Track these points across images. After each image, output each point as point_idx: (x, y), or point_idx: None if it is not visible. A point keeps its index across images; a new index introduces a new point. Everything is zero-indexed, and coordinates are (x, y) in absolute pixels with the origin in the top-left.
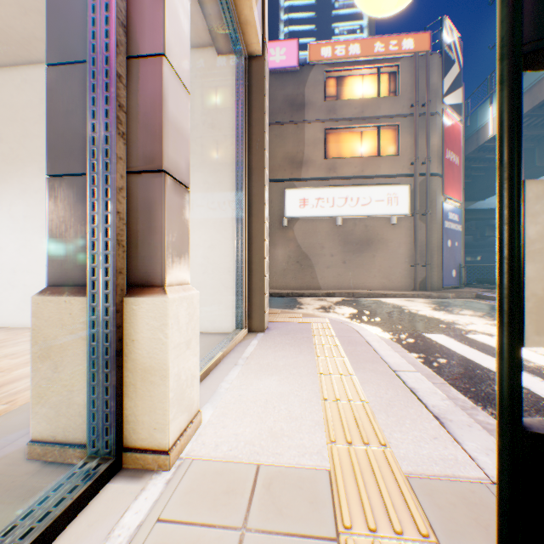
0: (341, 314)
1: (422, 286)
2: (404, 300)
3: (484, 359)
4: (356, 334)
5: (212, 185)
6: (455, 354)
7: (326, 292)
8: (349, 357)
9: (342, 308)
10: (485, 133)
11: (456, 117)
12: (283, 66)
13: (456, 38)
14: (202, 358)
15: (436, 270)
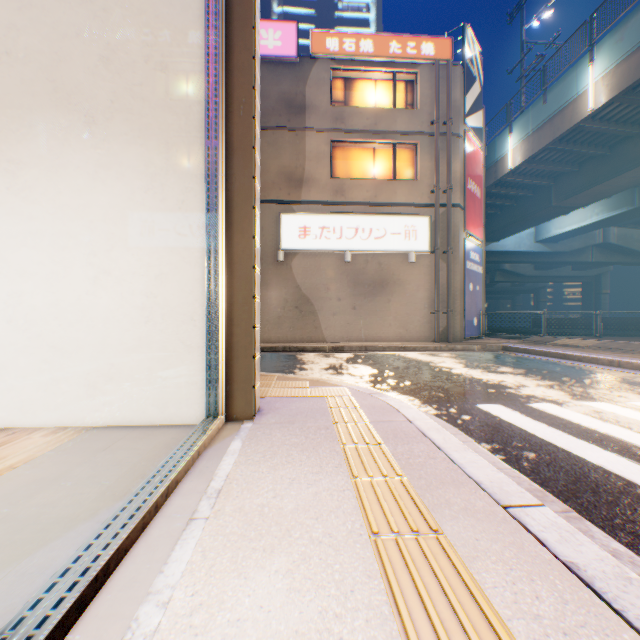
0: (358, 376)
1: (444, 336)
2: (427, 354)
3: (583, 449)
4: (399, 416)
5: (162, 170)
6: (539, 441)
7: (334, 346)
8: (411, 474)
9: (357, 367)
10: (504, 166)
11: (478, 143)
12: (278, 55)
13: (477, 52)
14: (120, 502)
15: (458, 318)
